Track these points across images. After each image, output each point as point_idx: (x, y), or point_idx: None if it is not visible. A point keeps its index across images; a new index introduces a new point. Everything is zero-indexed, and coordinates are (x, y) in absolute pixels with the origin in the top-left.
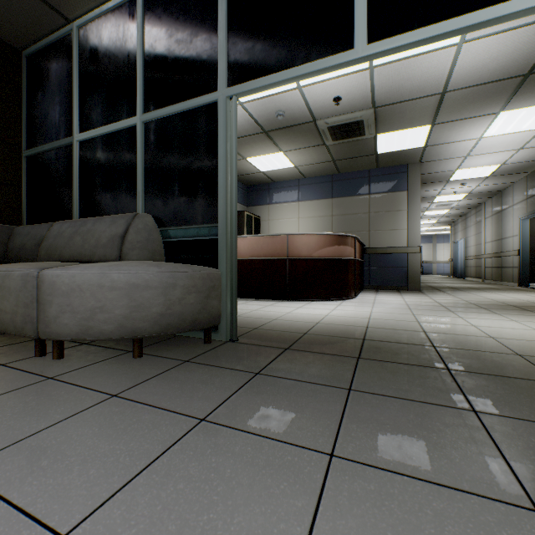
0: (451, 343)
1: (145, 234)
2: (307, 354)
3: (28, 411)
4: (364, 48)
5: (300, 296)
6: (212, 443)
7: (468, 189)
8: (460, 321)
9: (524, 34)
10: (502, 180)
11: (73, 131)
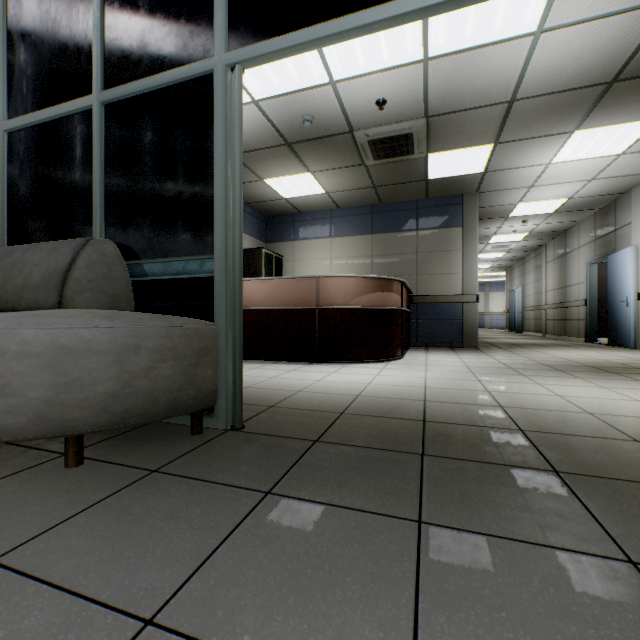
0: (543, 425)
1: (101, 269)
2: (346, 449)
3: None
4: None
5: (333, 357)
6: None
7: (529, 227)
8: (539, 389)
9: (614, 26)
10: (568, 218)
11: None
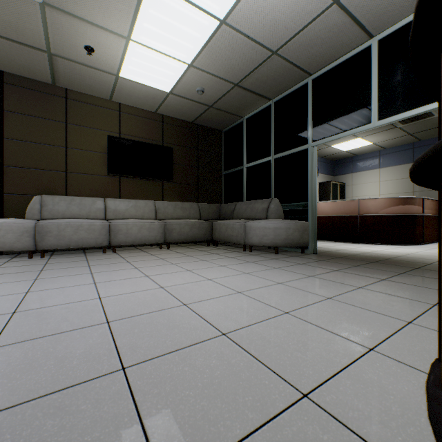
0: None
1: (275, 207)
2: (347, 259)
3: (254, 258)
4: (376, 123)
5: (368, 240)
6: (303, 266)
7: None
8: None
9: None
10: None
11: (243, 163)
